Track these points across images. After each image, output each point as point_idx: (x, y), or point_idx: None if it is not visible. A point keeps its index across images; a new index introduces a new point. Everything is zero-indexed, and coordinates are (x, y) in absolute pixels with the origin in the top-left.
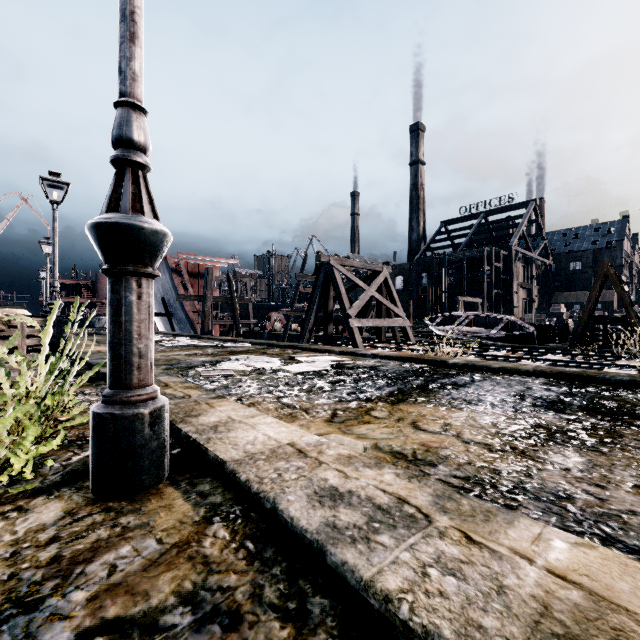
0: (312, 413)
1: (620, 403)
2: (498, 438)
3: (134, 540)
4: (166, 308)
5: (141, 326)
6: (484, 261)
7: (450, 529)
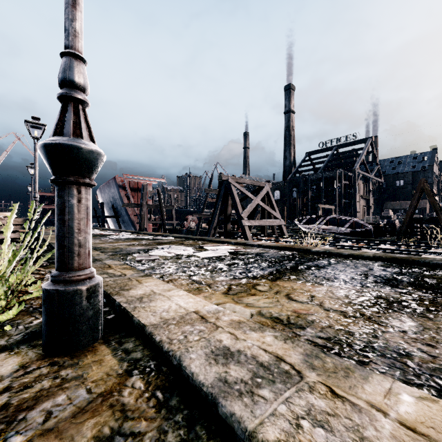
0: (213, 287)
1: (438, 280)
2: (350, 307)
3: (69, 390)
4: (115, 212)
5: (80, 223)
6: (336, 180)
7: (318, 384)
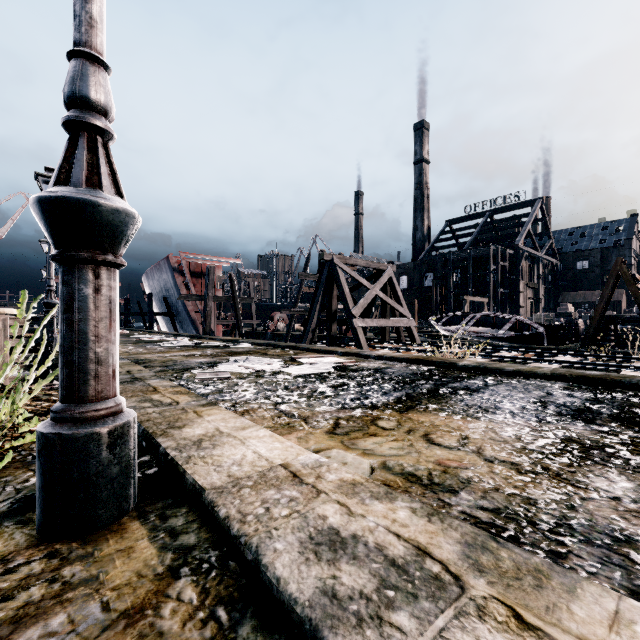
0: (312, 423)
1: None
2: (526, 455)
3: (73, 604)
4: (168, 308)
5: (99, 326)
6: (490, 260)
7: (491, 602)
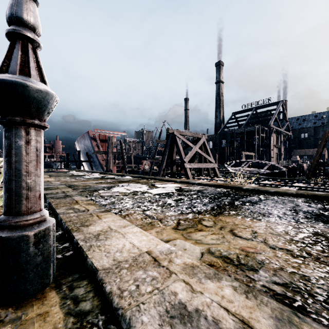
0: (164, 222)
1: None
2: (294, 244)
3: None
4: (88, 158)
5: (29, 165)
6: (255, 133)
7: None
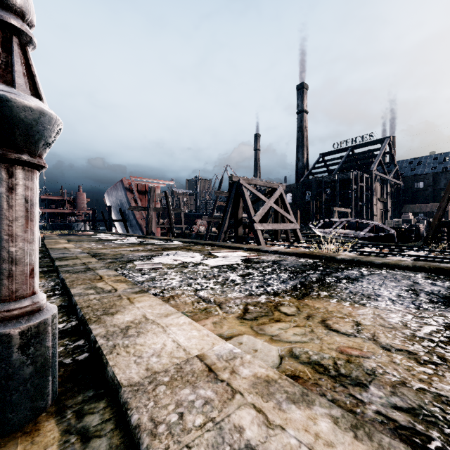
0: (225, 308)
1: None
2: (418, 343)
3: None
4: (122, 216)
5: (13, 225)
6: (352, 182)
7: None
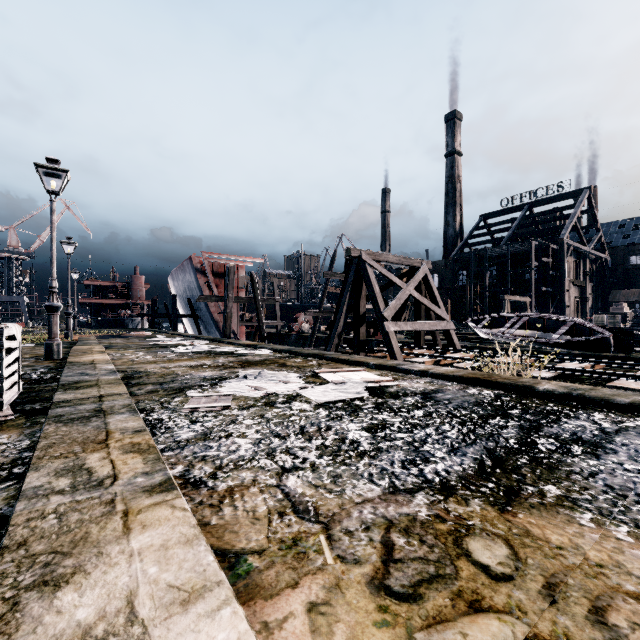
0: (340, 540)
1: None
2: None
3: None
4: (192, 309)
5: None
6: (531, 256)
7: None
